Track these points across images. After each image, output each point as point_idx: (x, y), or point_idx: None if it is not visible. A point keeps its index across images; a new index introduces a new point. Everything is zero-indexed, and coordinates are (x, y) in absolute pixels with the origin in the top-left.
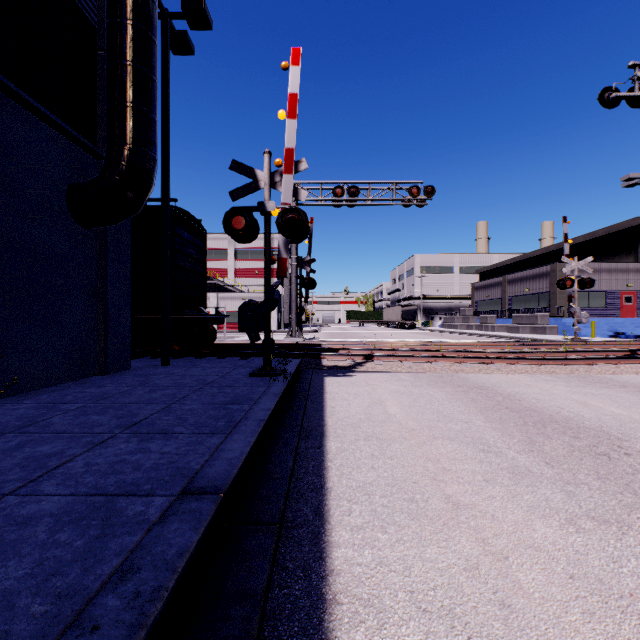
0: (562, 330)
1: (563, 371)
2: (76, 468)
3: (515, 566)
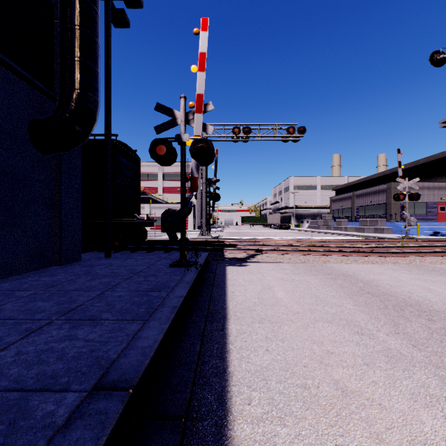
0: (395, 230)
1: (404, 262)
2: (6, 357)
3: None
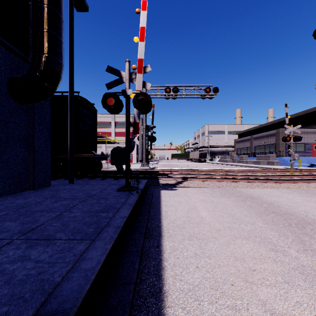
0: (283, 163)
1: (294, 187)
2: None
3: None
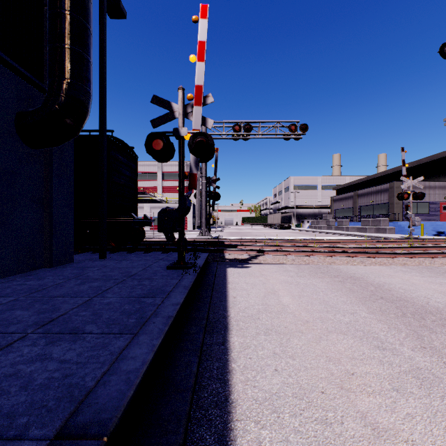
0: (398, 230)
1: (413, 263)
2: None
3: None
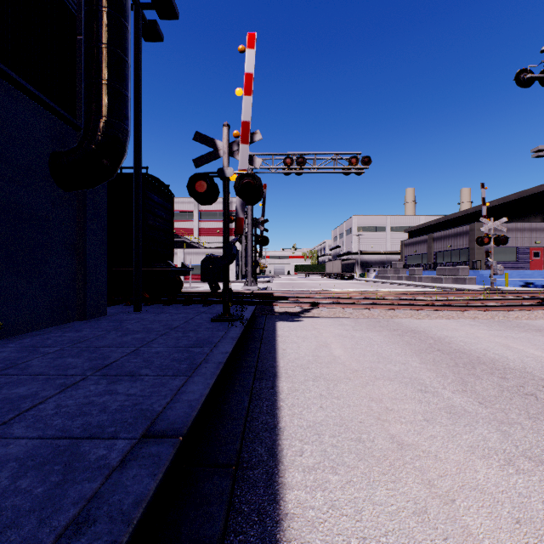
0: (480, 281)
1: (484, 317)
2: (47, 410)
3: (462, 510)
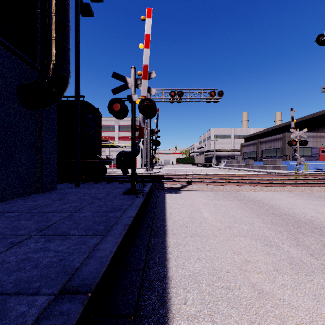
0: (289, 167)
1: (297, 190)
2: None
3: None
